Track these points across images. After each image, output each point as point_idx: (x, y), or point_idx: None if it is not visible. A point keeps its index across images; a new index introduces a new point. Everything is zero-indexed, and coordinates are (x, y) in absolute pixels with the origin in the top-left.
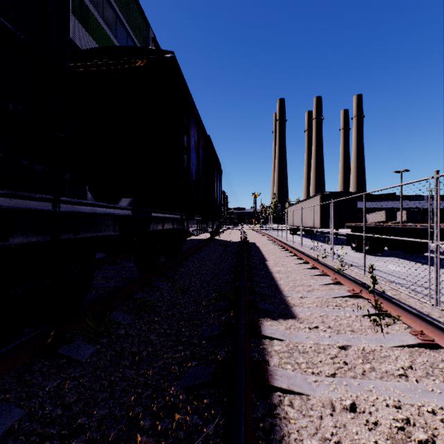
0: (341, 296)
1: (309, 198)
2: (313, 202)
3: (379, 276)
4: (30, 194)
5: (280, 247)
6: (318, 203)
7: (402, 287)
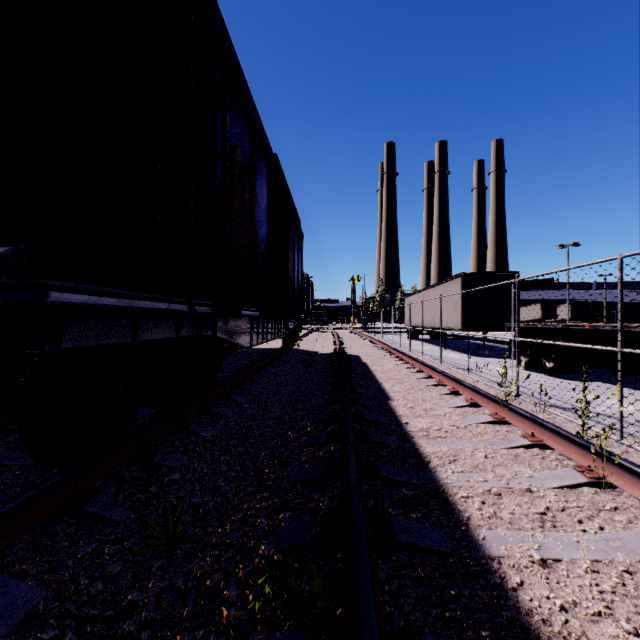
0: None
1: (441, 282)
2: (450, 288)
3: None
4: None
5: (405, 364)
6: (459, 290)
7: None
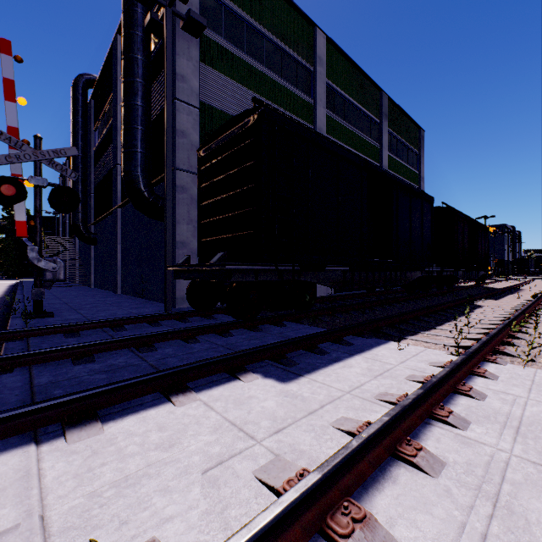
0: (527, 300)
1: None
2: None
3: None
4: (430, 268)
5: None
6: None
7: None
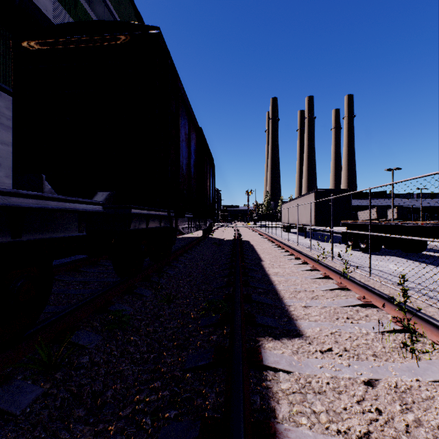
0: (351, 305)
1: (303, 195)
2: (308, 199)
3: (384, 278)
4: None
5: (275, 245)
6: (313, 200)
7: (413, 292)
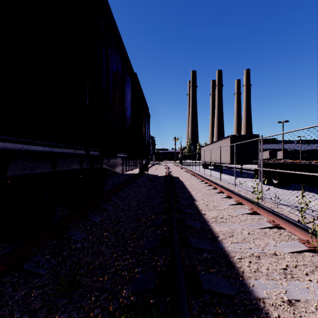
0: None
1: (219, 140)
2: (224, 143)
3: None
4: None
5: (202, 182)
6: (229, 144)
7: None
